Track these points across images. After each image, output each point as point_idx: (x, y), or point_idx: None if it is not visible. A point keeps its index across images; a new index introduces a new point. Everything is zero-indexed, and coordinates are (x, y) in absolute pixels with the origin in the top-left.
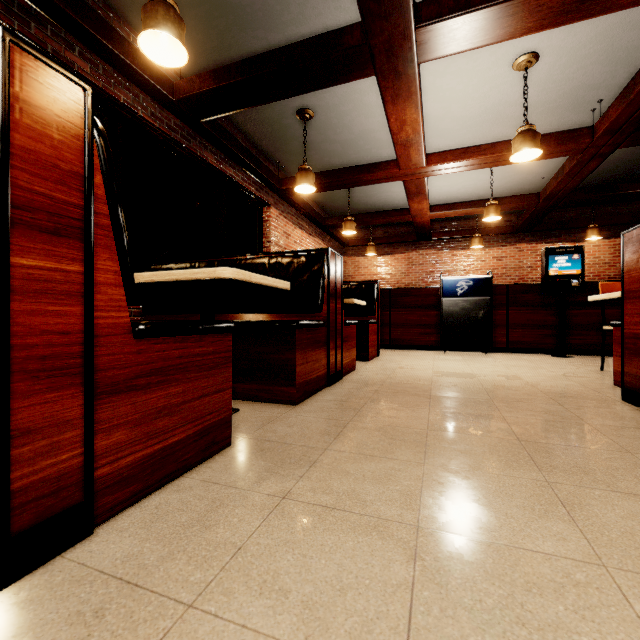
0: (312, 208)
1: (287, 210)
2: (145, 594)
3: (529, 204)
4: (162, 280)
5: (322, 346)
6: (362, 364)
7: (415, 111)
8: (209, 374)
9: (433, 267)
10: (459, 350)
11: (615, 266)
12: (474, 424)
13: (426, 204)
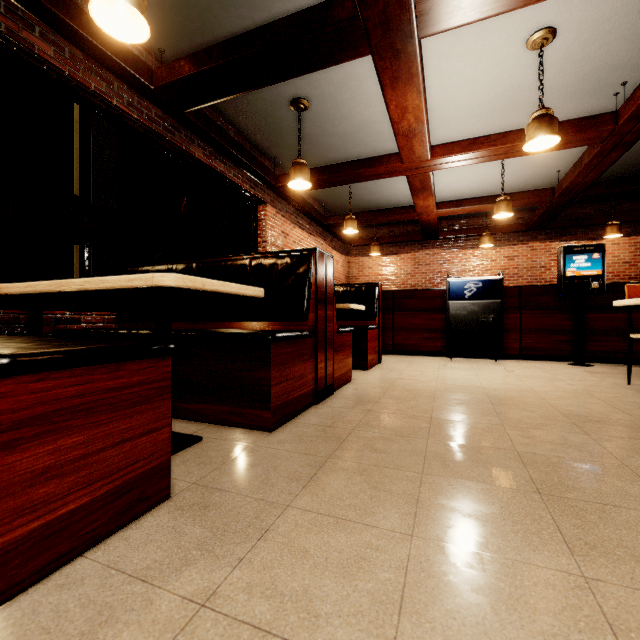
0: (312, 206)
1: (285, 208)
2: None
3: (543, 200)
4: (95, 288)
5: (308, 359)
6: (360, 374)
7: (417, 96)
8: (133, 412)
9: (440, 267)
10: (467, 357)
11: (636, 265)
12: (481, 464)
13: (432, 201)
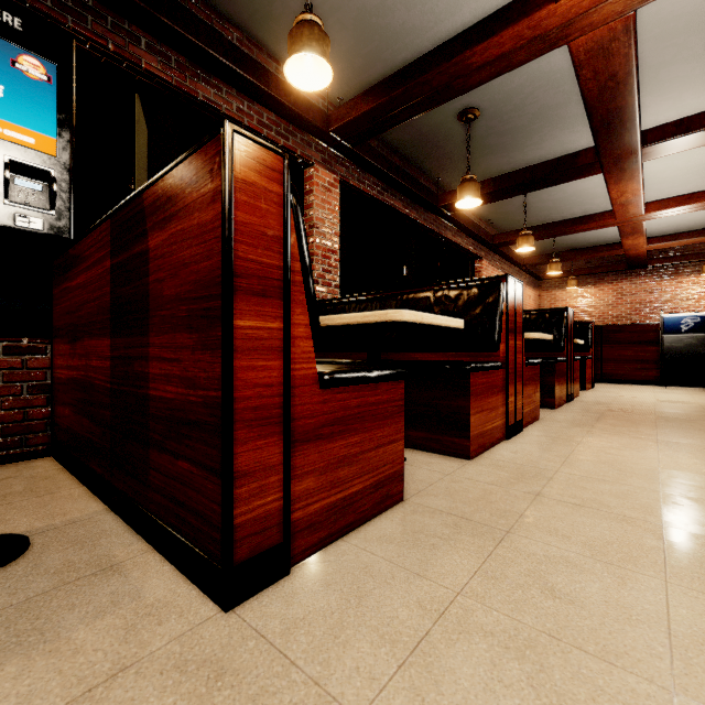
0: (514, 252)
1: (493, 258)
2: (563, 439)
3: None
4: None
5: (564, 375)
6: (581, 393)
7: (636, 185)
8: (535, 383)
9: (649, 297)
10: (683, 385)
11: None
12: (690, 422)
13: (642, 239)
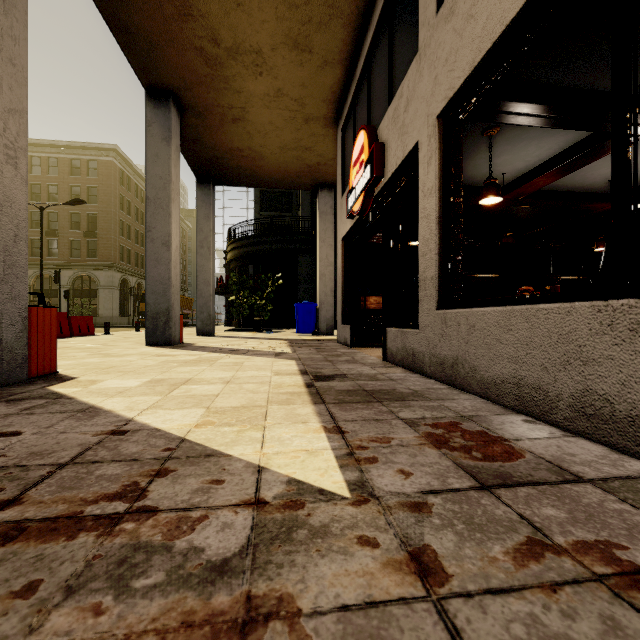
0: None
1: None
2: None
3: None
4: None
5: None
6: None
7: None
8: None
9: None
10: None
11: None
12: None
13: None
